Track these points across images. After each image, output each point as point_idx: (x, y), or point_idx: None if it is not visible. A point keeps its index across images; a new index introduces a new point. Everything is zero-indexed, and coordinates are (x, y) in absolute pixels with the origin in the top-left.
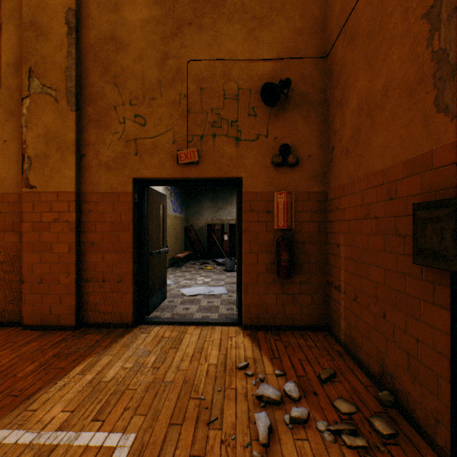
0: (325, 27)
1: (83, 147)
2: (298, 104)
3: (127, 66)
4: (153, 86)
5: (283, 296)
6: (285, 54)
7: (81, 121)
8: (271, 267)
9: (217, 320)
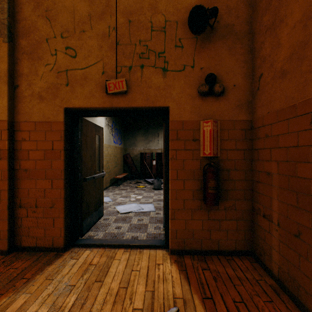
0: None
1: (17, 78)
2: (223, 35)
3: None
4: (83, 19)
5: (208, 222)
6: None
7: (14, 53)
8: (197, 193)
9: (145, 242)
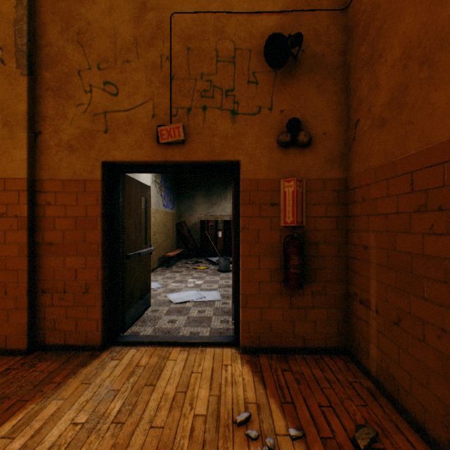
0: None
1: (39, 122)
2: (310, 69)
3: (94, 19)
4: (127, 46)
5: (291, 311)
6: (295, 5)
7: (35, 90)
8: (277, 274)
9: (208, 339)
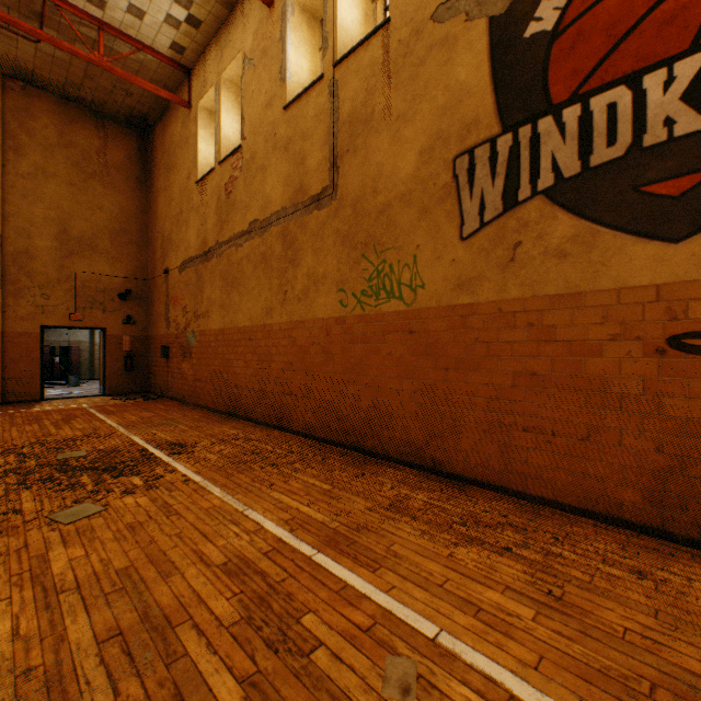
0: (149, 268)
1: (6, 307)
2: (136, 298)
3: (38, 268)
4: (55, 281)
5: (129, 380)
6: (130, 276)
7: (4, 293)
8: (123, 368)
9: (92, 395)
